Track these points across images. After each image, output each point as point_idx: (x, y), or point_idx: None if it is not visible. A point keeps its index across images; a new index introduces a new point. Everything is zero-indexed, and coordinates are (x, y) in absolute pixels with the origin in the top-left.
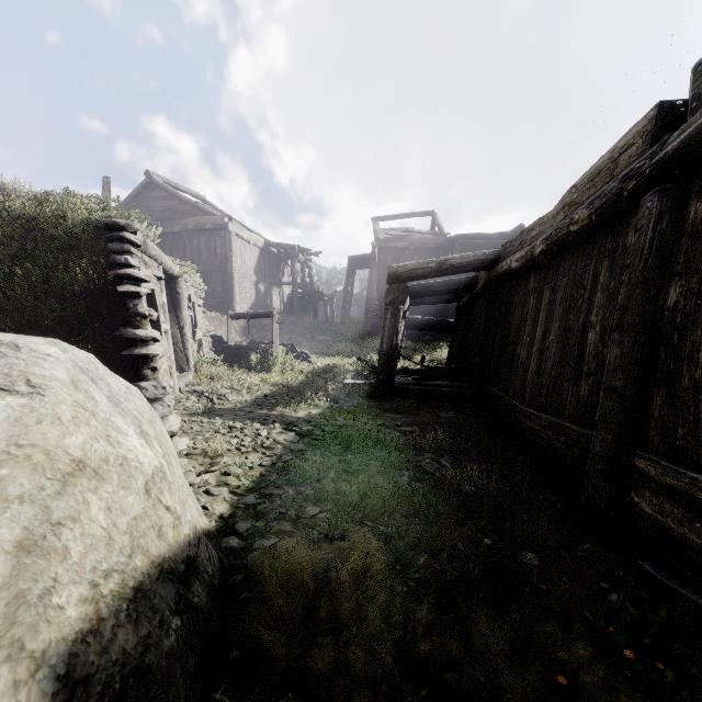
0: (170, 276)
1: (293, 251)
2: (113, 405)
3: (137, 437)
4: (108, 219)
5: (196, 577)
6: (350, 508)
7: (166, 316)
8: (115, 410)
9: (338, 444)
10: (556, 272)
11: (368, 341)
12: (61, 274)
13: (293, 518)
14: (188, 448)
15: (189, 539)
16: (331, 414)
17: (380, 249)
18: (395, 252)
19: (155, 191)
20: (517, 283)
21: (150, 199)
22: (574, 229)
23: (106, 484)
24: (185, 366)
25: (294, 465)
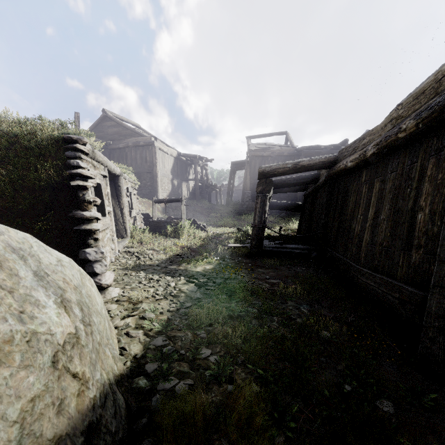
0: (114, 175)
1: (195, 159)
2: (38, 279)
3: (56, 307)
4: (65, 135)
5: (96, 444)
6: (234, 350)
7: (109, 201)
8: (39, 284)
9: (224, 294)
10: (385, 168)
11: (243, 217)
12: (33, 173)
13: (190, 359)
14: (118, 295)
15: (94, 401)
16: (220, 269)
17: (251, 157)
18: (261, 159)
19: (108, 122)
20: (351, 177)
21: (105, 127)
22: (402, 136)
23: (4, 368)
24: (124, 234)
25: (193, 311)
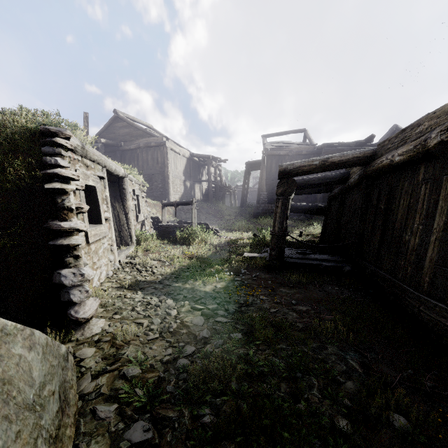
0: (117, 177)
1: (208, 159)
2: None
3: None
4: (41, 126)
5: None
6: None
7: (108, 206)
8: None
9: (240, 331)
10: None
11: (259, 220)
12: None
13: None
14: (101, 331)
15: None
16: (234, 288)
17: (267, 156)
18: (278, 158)
19: (119, 122)
20: (399, 175)
21: (117, 128)
22: None
23: None
24: (129, 241)
25: (195, 362)
